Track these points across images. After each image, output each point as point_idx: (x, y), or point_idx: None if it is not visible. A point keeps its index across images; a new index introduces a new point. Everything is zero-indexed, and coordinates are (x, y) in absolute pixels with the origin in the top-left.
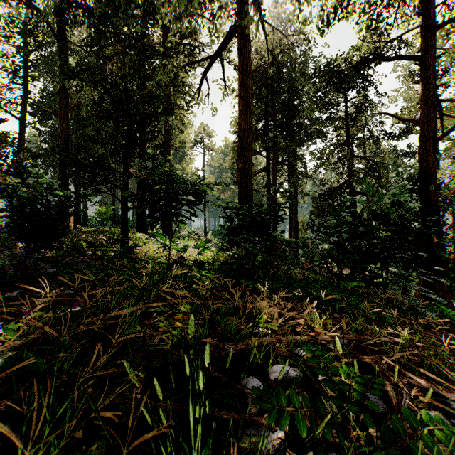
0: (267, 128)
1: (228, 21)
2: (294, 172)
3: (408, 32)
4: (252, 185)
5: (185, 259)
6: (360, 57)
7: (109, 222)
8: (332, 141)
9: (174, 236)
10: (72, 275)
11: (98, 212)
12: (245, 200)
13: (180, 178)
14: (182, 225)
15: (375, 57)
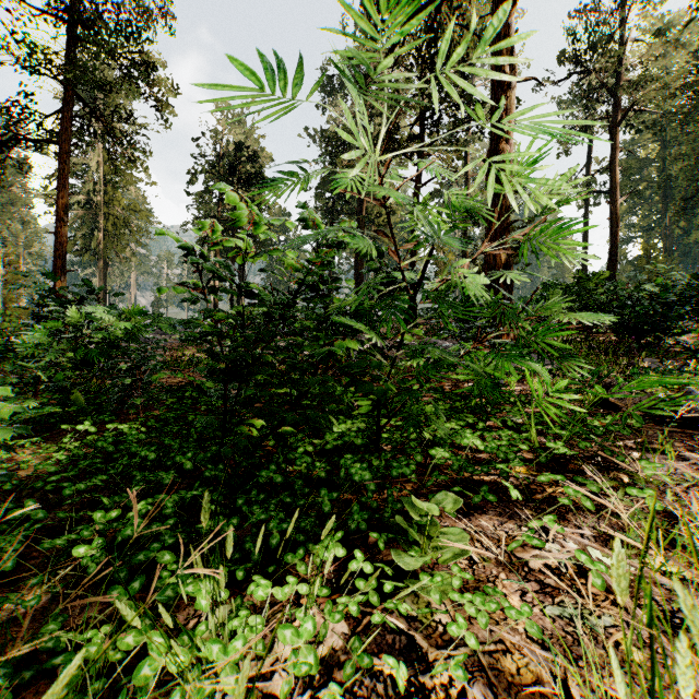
0: None
1: None
2: None
3: None
4: None
5: None
6: None
7: None
8: None
9: None
10: None
11: None
12: None
13: None
14: None
15: None
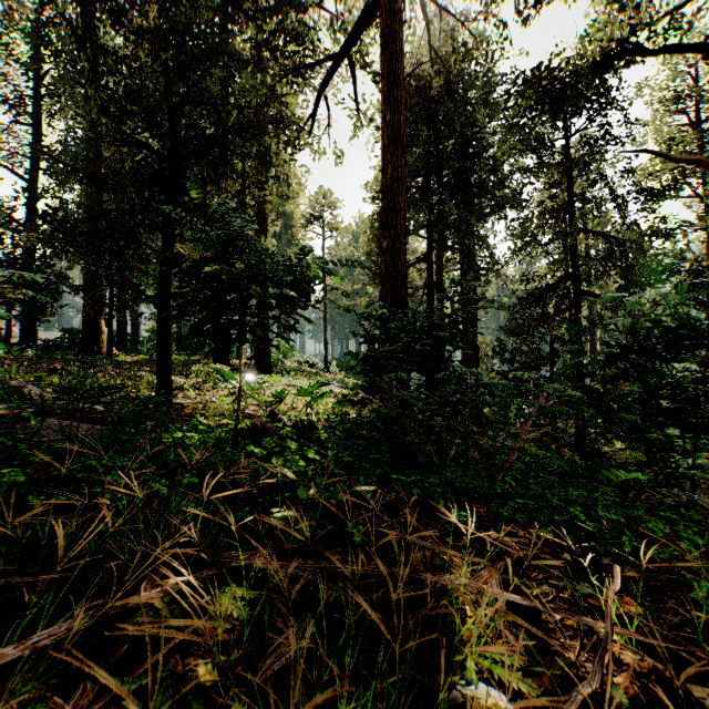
0: (428, 190)
1: (363, 4)
2: (471, 264)
3: (688, 2)
4: (405, 280)
5: (278, 419)
6: (602, 48)
7: (173, 346)
8: (543, 204)
9: (275, 369)
10: (4, 466)
11: (152, 329)
12: (394, 306)
13: (262, 251)
14: (288, 351)
15: (629, 49)
